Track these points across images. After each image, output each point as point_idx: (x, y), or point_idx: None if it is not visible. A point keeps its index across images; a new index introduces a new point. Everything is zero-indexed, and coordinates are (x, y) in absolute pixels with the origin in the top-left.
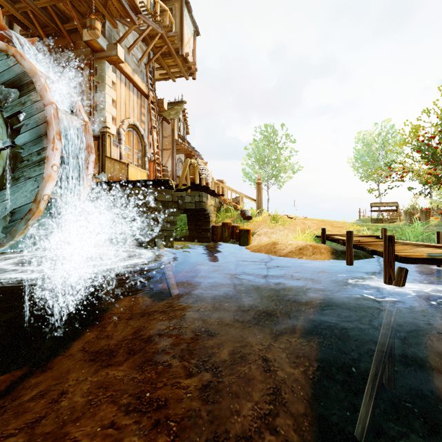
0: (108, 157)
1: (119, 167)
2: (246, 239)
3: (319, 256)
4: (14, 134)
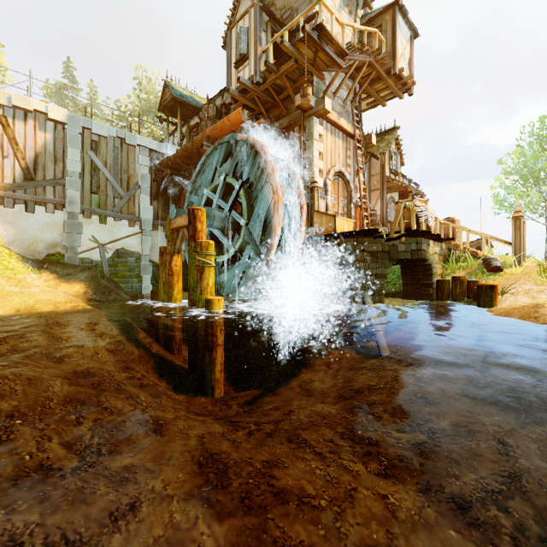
0: (316, 211)
1: (327, 220)
2: (488, 298)
3: None
4: (250, 204)
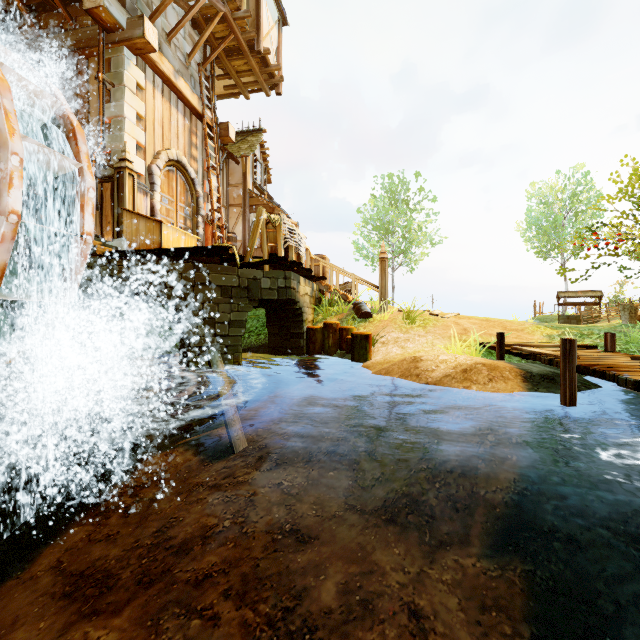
0: (128, 210)
1: (147, 227)
2: (363, 350)
3: (502, 385)
4: None
